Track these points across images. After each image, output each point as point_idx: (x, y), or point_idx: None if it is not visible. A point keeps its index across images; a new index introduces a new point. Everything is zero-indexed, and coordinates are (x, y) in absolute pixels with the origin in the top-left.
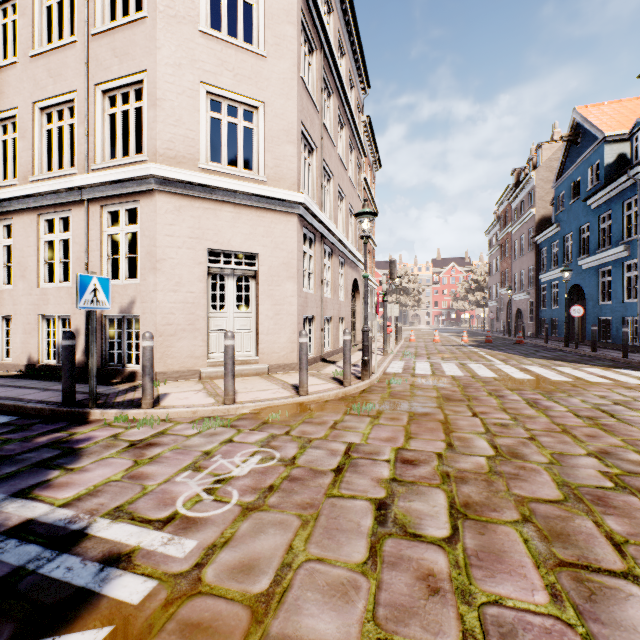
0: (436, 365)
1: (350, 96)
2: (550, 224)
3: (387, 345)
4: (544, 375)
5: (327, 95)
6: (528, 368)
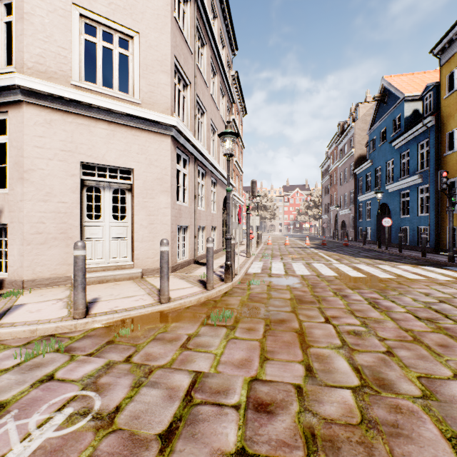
0: (288, 265)
1: (222, 53)
2: (366, 160)
3: (250, 248)
4: (372, 273)
5: (201, 45)
6: (358, 266)
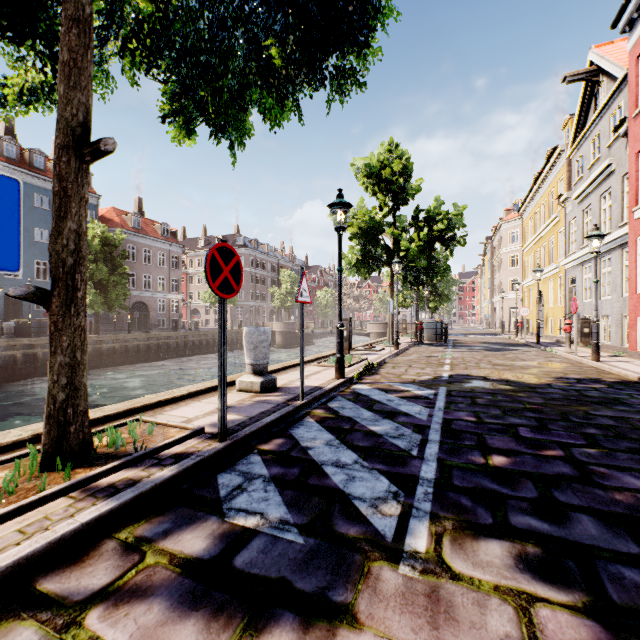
0: None
1: None
2: None
3: None
4: None
5: None
6: None
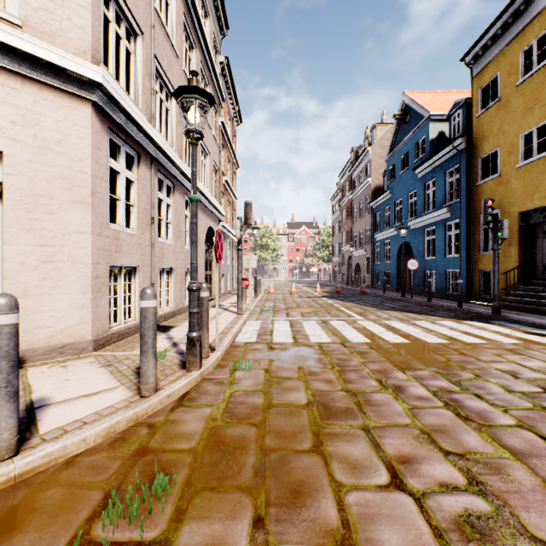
0: (297, 325)
1: (204, 24)
2: (384, 191)
3: (243, 300)
4: (415, 335)
5: None
6: (391, 324)
